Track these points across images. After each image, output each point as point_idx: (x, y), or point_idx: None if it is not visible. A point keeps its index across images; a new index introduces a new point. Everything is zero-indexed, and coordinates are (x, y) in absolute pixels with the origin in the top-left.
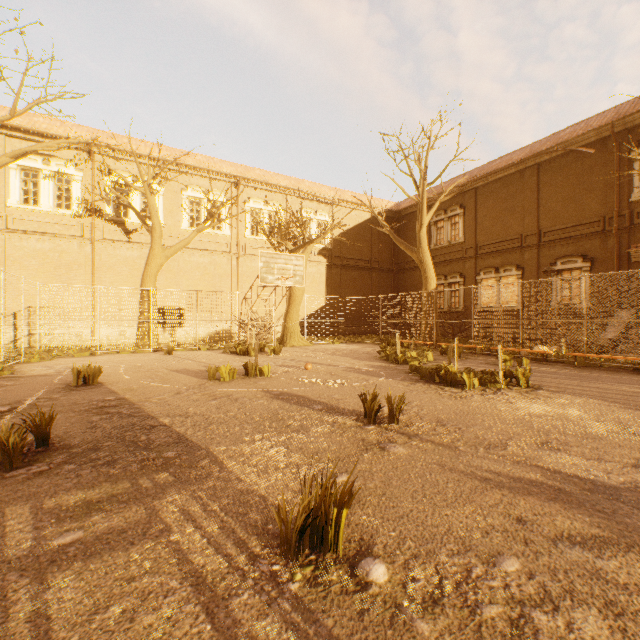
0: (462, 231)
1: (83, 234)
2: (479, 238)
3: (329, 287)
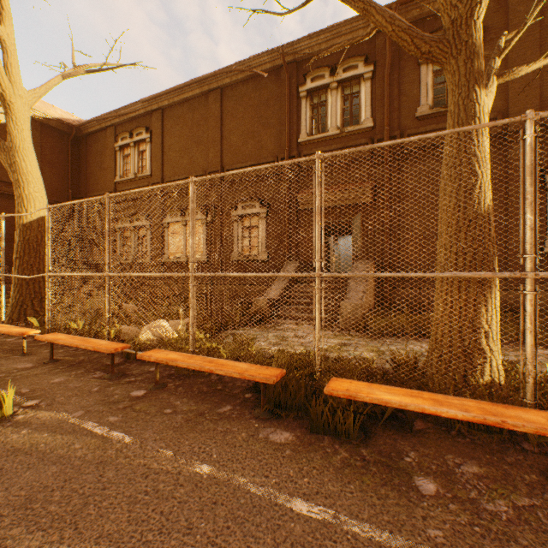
0: (150, 161)
1: None
2: (167, 172)
3: None
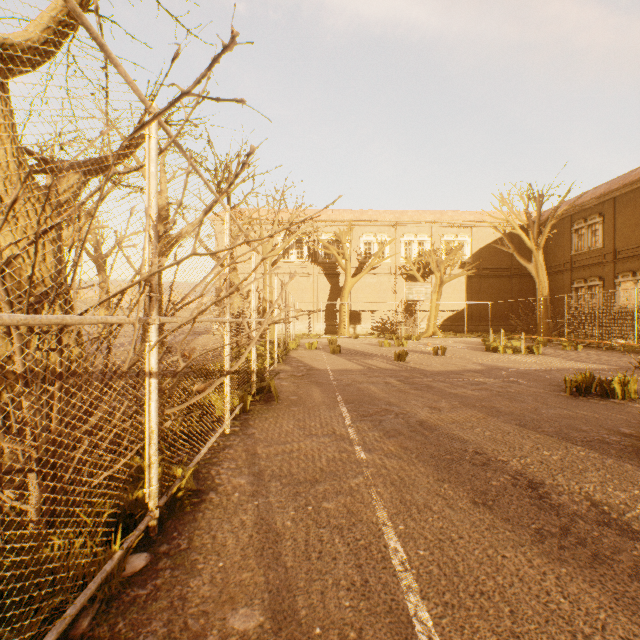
0: (601, 238)
1: (309, 272)
2: (617, 244)
3: (468, 293)
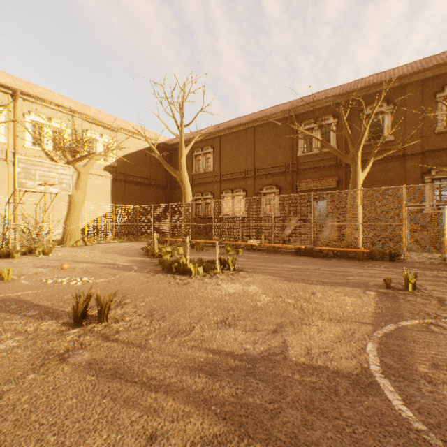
0: (212, 164)
1: None
2: (222, 169)
3: (114, 197)
